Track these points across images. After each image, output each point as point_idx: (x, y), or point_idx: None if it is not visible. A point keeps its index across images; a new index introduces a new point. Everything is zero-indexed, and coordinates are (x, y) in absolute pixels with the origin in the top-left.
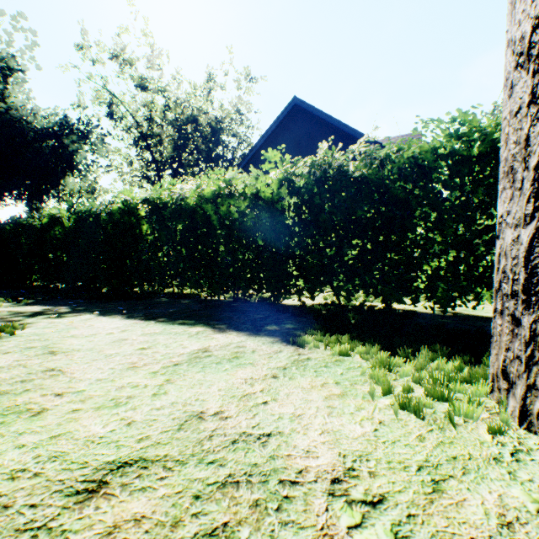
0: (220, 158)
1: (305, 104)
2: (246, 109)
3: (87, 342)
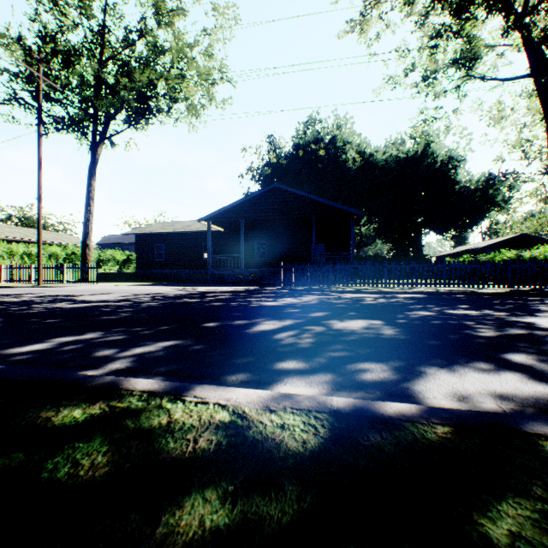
0: None
1: None
2: None
3: None
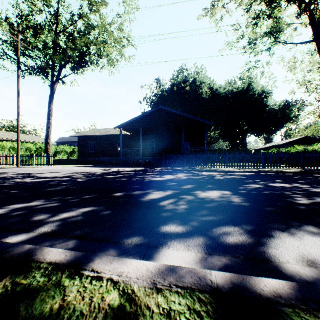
0: None
1: None
2: None
3: None
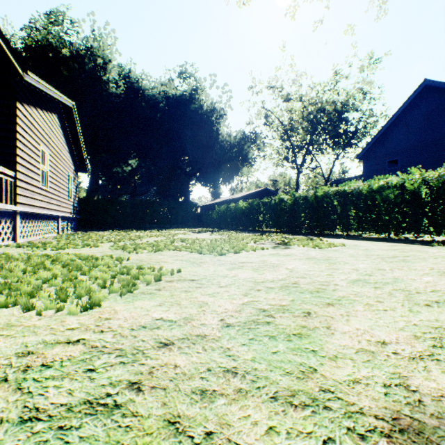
0: (344, 134)
1: (436, 83)
2: (368, 86)
3: (351, 242)
